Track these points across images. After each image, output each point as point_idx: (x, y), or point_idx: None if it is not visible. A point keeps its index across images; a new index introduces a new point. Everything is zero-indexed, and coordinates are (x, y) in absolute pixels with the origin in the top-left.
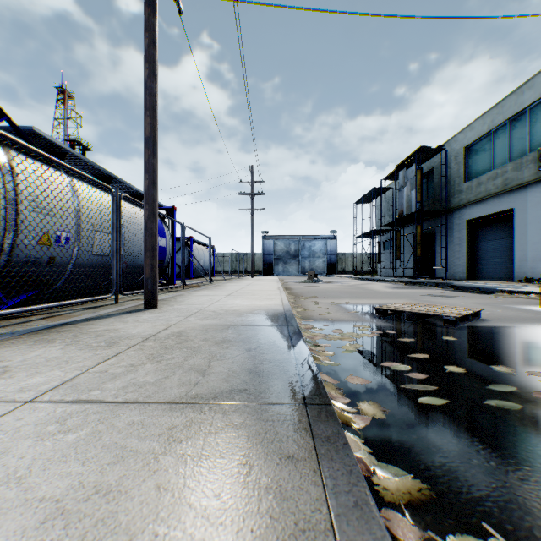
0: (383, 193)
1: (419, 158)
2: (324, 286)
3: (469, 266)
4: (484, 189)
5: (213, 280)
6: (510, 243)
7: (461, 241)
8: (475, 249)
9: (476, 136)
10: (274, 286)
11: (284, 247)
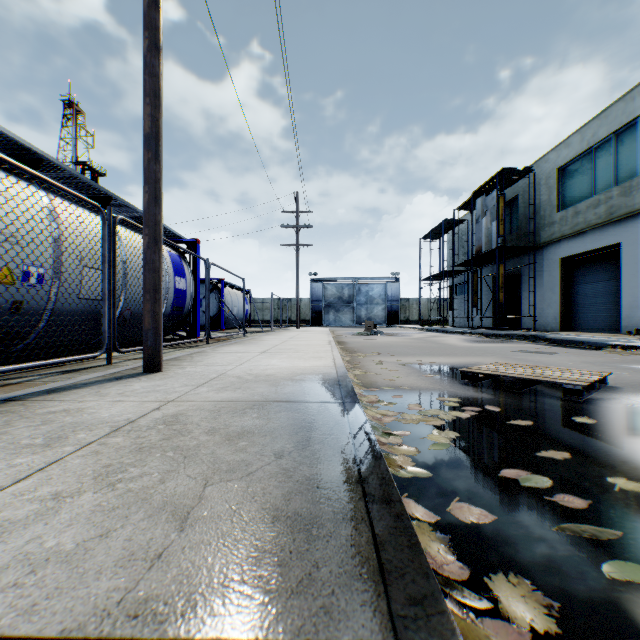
0: (456, 226)
1: (501, 182)
2: (385, 340)
3: (563, 315)
4: (583, 220)
5: (249, 331)
6: (615, 285)
7: (553, 284)
8: (571, 294)
9: (572, 154)
10: (323, 339)
11: (336, 292)
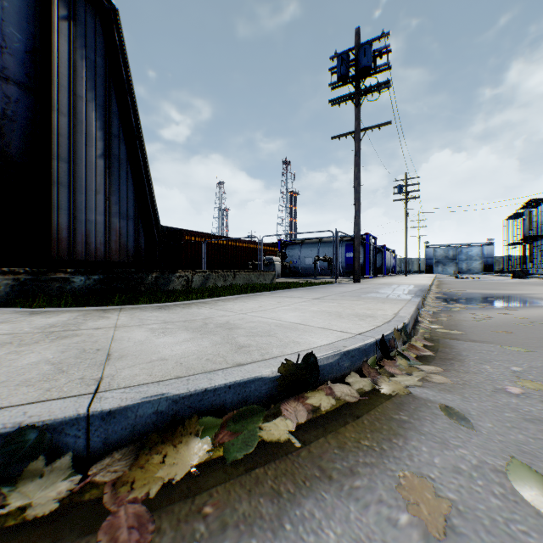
0: None
1: (536, 201)
2: None
3: None
4: None
5: None
6: None
7: None
8: None
9: None
10: None
11: (442, 253)
